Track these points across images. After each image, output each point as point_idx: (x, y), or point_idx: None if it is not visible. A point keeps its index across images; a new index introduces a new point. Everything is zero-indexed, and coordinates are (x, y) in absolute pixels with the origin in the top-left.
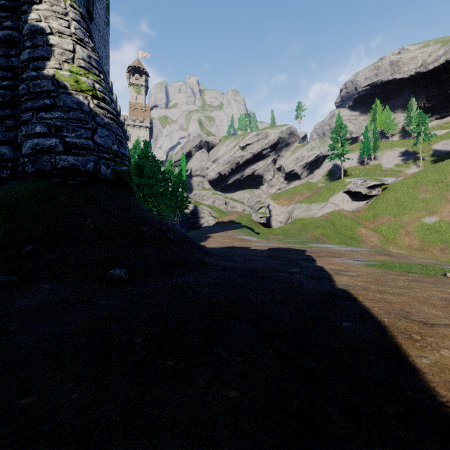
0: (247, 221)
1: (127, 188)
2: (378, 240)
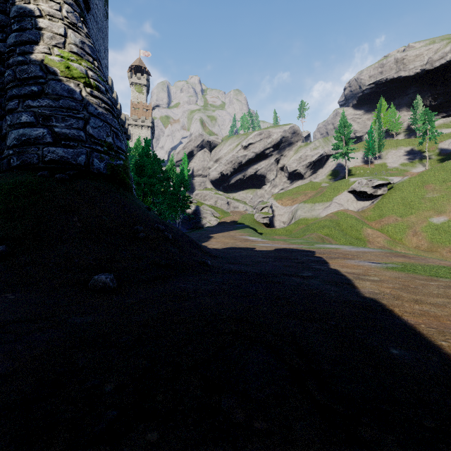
0: (250, 222)
1: (123, 184)
2: (385, 241)
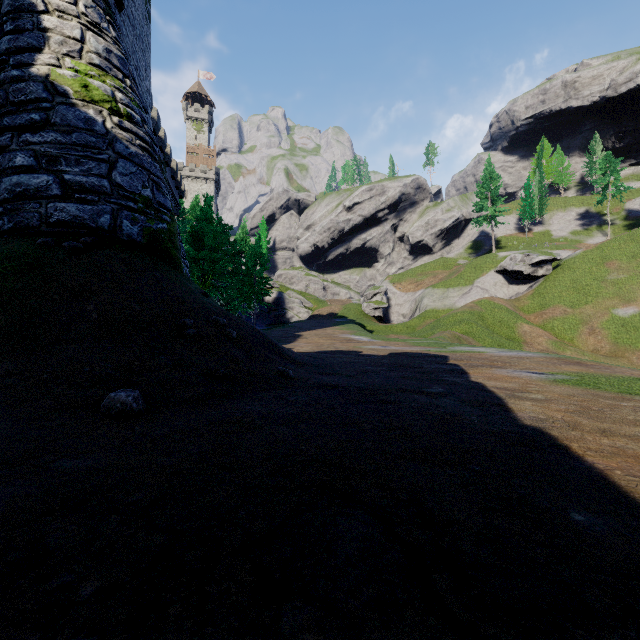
0: (356, 314)
1: (167, 257)
2: (549, 342)
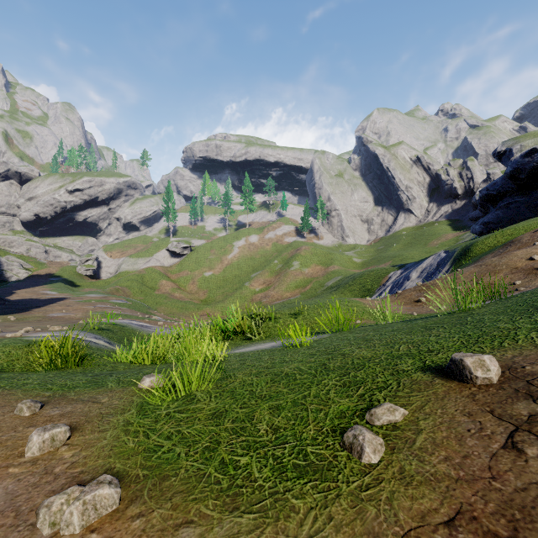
0: (70, 274)
1: None
2: (171, 288)
